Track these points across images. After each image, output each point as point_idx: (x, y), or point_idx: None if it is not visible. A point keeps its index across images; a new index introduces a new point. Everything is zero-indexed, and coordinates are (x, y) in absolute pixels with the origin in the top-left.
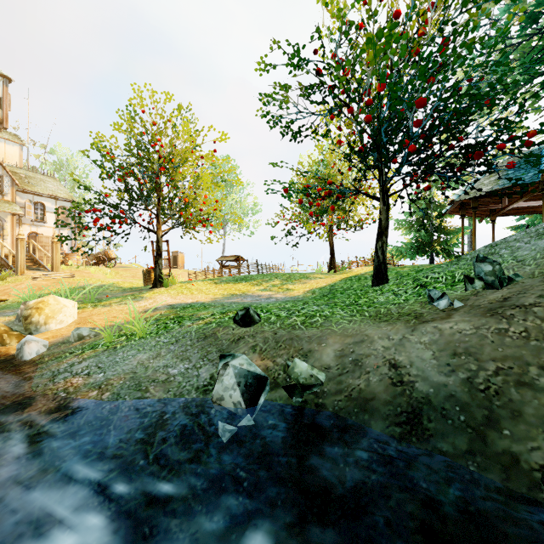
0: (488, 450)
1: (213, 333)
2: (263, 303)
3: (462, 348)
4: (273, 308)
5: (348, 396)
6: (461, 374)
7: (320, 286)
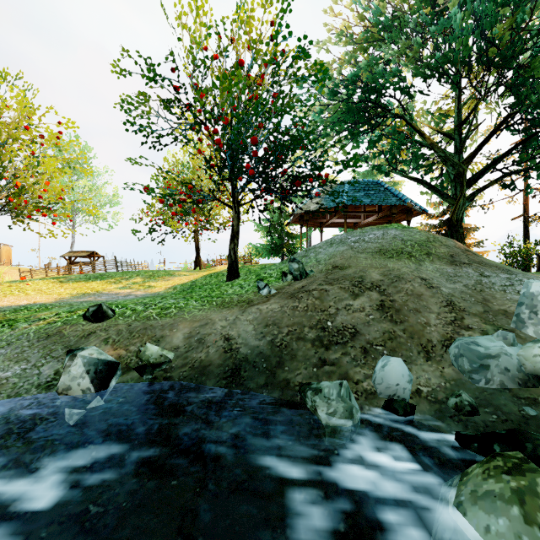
0: (275, 381)
1: (59, 331)
2: (119, 300)
3: (272, 320)
4: (129, 304)
5: (191, 367)
6: (268, 338)
7: (183, 282)
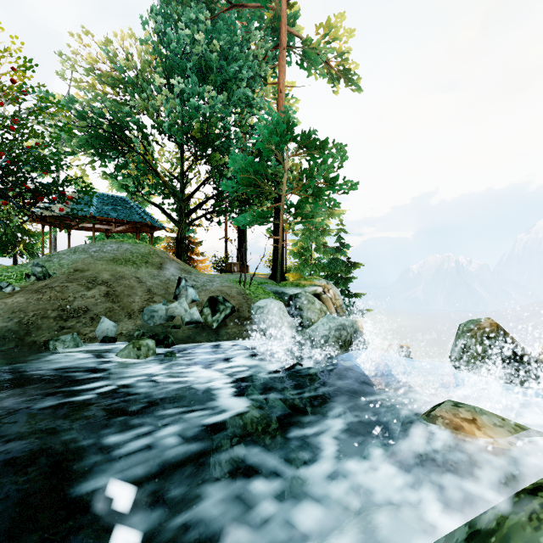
0: (25, 343)
1: None
2: None
3: (18, 309)
4: None
5: None
6: (16, 320)
7: None
